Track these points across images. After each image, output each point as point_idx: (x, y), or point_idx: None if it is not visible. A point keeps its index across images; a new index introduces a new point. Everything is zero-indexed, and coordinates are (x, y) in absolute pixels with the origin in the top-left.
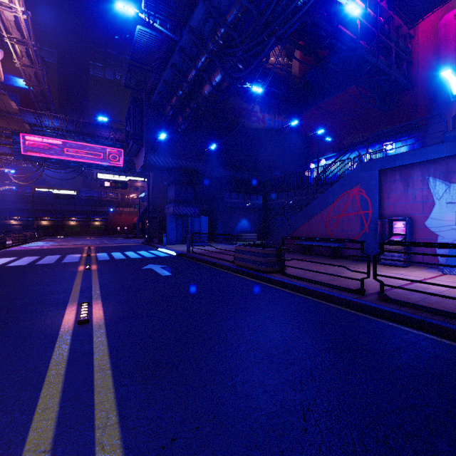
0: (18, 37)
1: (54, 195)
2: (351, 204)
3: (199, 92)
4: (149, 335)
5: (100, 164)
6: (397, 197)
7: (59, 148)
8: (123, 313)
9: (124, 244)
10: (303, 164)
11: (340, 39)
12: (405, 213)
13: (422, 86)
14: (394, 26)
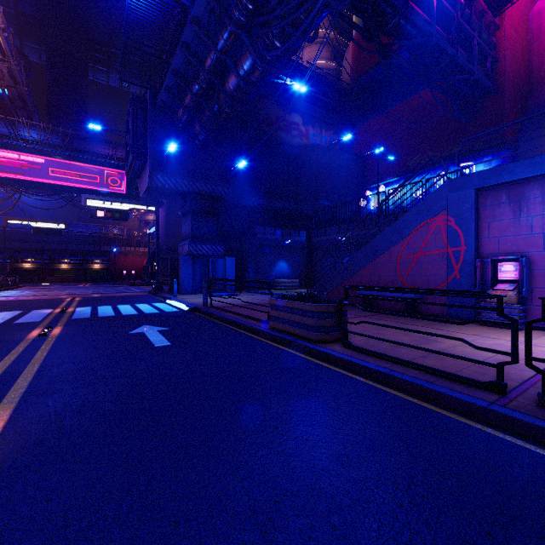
0: None
1: (34, 229)
2: (433, 239)
3: (221, 85)
4: (46, 543)
5: (97, 189)
6: (502, 227)
7: (41, 168)
8: (33, 448)
9: (124, 294)
10: (357, 192)
11: (412, 18)
12: (516, 250)
13: (509, 91)
14: (476, 12)
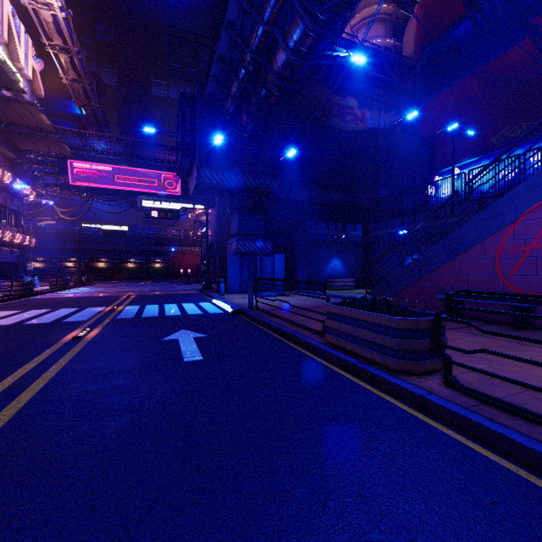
0: (60, 43)
1: (103, 232)
2: None
3: (268, 65)
4: None
5: (156, 193)
6: None
7: (109, 175)
8: None
9: (175, 292)
10: (423, 179)
11: None
12: None
13: None
14: None
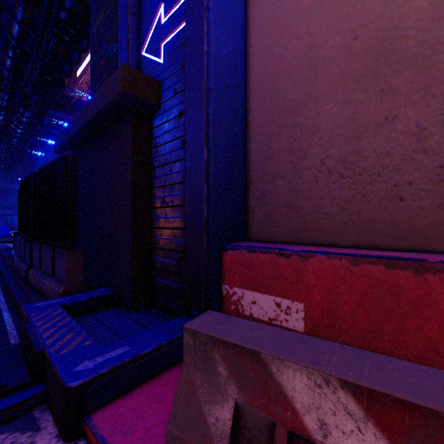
0: None
1: None
2: None
3: None
4: None
5: None
6: None
7: None
8: None
9: None
10: None
11: None
12: None
13: None
14: None
